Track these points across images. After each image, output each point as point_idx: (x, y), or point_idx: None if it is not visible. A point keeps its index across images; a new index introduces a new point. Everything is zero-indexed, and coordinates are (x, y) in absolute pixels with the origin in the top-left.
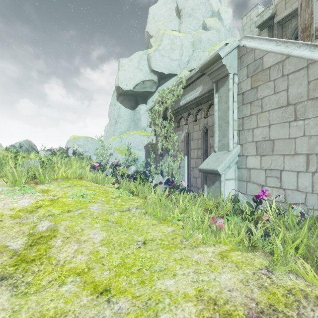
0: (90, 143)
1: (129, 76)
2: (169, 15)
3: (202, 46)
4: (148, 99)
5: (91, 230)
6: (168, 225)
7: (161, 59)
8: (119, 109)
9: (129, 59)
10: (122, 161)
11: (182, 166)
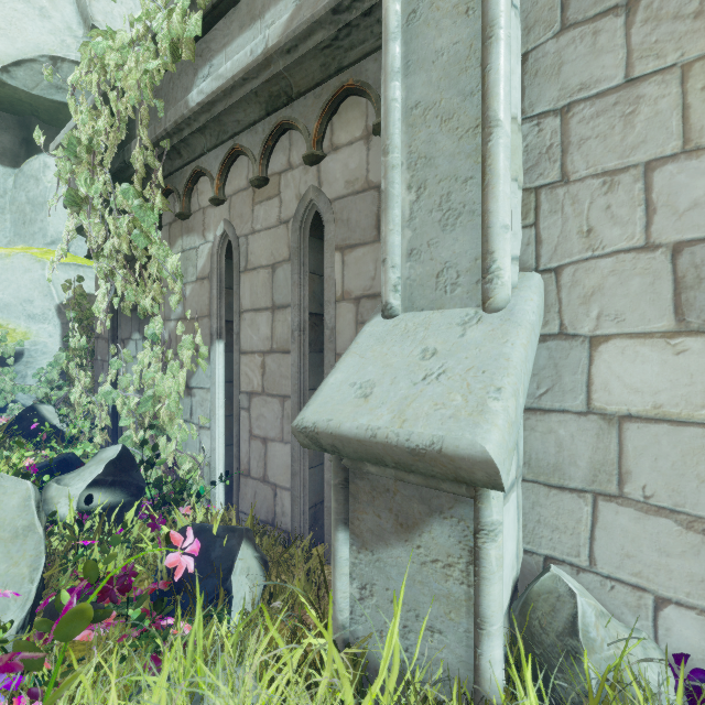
0: None
1: None
2: None
3: None
4: None
5: None
6: None
7: (132, 5)
8: None
9: None
10: None
11: (202, 385)
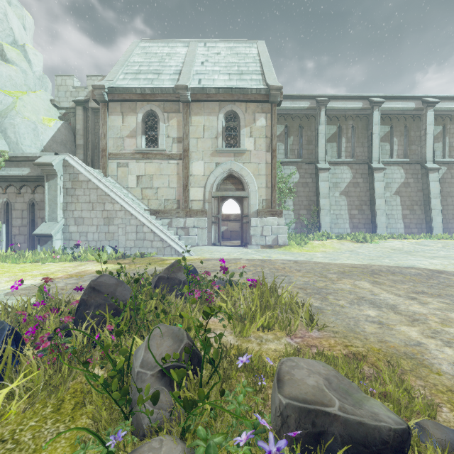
0: None
1: None
2: None
3: (1, 82)
4: None
5: None
6: (26, 264)
7: None
8: None
9: None
10: None
11: None
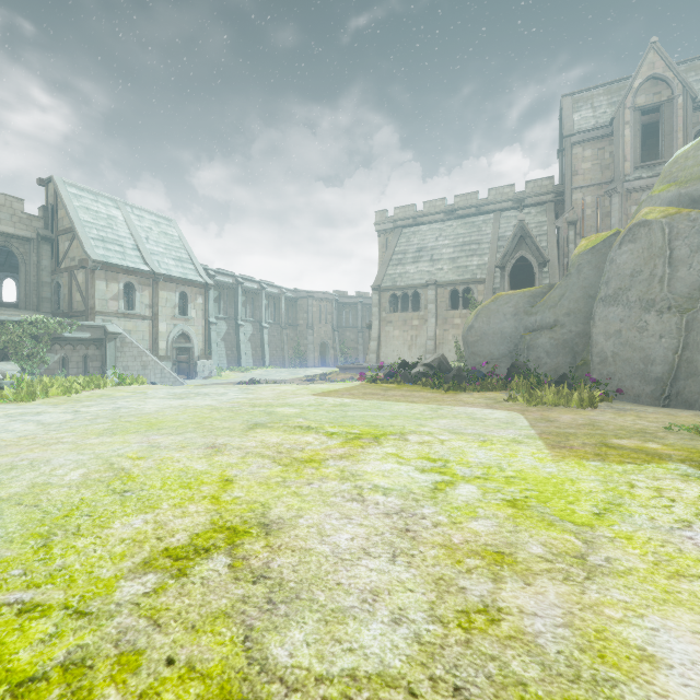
0: None
1: None
2: None
3: None
4: None
5: None
6: None
7: None
8: None
9: None
10: None
11: None
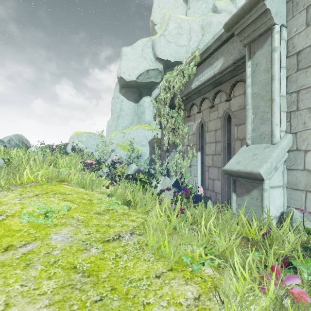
0: (93, 139)
1: (132, 65)
2: (175, 1)
3: (212, 31)
4: (152, 90)
5: (26, 308)
6: (185, 279)
7: (167, 46)
8: (121, 101)
9: (133, 47)
10: (125, 158)
11: (194, 164)
